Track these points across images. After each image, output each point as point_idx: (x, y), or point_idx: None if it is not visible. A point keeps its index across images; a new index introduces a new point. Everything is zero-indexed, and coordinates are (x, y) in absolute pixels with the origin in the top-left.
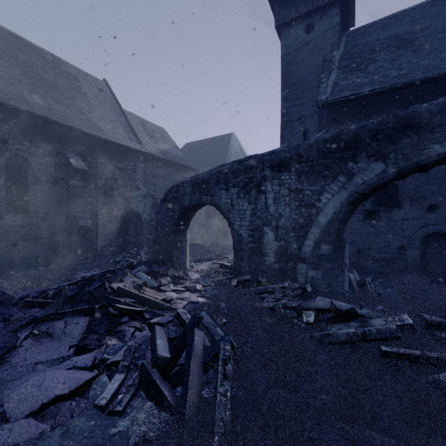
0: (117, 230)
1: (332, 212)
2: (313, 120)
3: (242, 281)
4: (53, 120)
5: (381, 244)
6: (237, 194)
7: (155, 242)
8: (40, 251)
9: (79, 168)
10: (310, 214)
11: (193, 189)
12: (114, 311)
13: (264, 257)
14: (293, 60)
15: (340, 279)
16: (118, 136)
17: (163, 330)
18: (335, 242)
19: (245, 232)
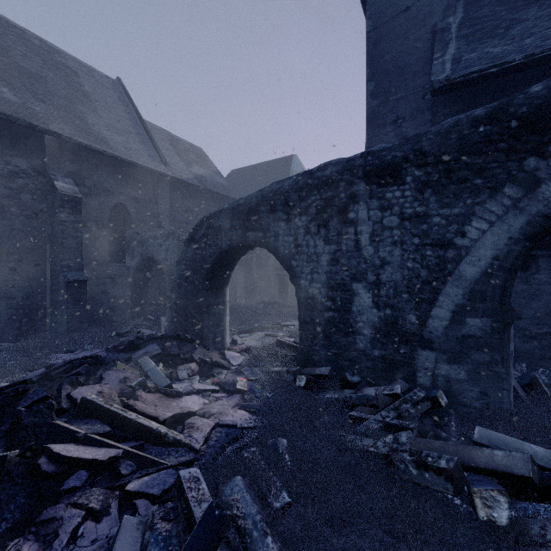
0: (130, 286)
1: (489, 255)
2: (415, 122)
3: (314, 376)
4: (28, 123)
5: (541, 311)
6: (306, 228)
7: (177, 306)
8: (9, 317)
9: (67, 195)
10: (443, 259)
11: (233, 222)
12: (50, 466)
13: (353, 336)
14: (385, 35)
15: (507, 385)
16: (133, 153)
17: (138, 535)
18: (497, 312)
19: (320, 292)
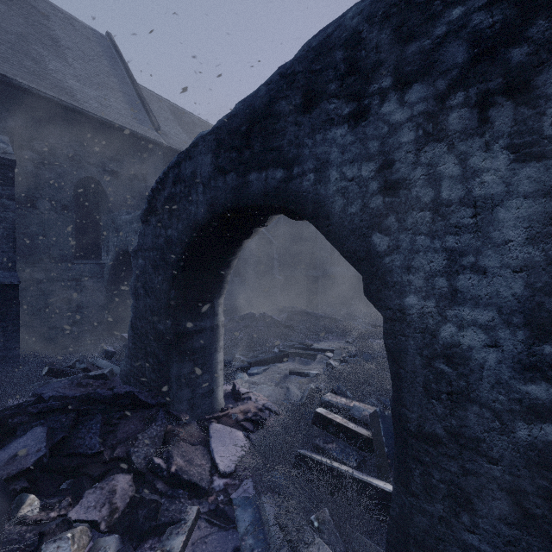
0: (106, 290)
1: None
2: None
3: None
4: None
5: None
6: (426, 121)
7: (133, 331)
8: None
9: None
10: None
11: (218, 159)
12: None
13: None
14: None
15: None
16: (111, 112)
17: None
18: None
19: (491, 339)
